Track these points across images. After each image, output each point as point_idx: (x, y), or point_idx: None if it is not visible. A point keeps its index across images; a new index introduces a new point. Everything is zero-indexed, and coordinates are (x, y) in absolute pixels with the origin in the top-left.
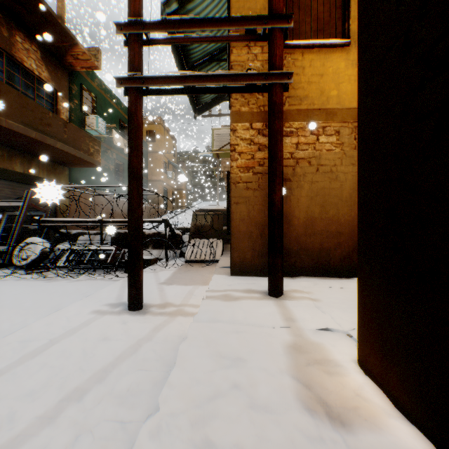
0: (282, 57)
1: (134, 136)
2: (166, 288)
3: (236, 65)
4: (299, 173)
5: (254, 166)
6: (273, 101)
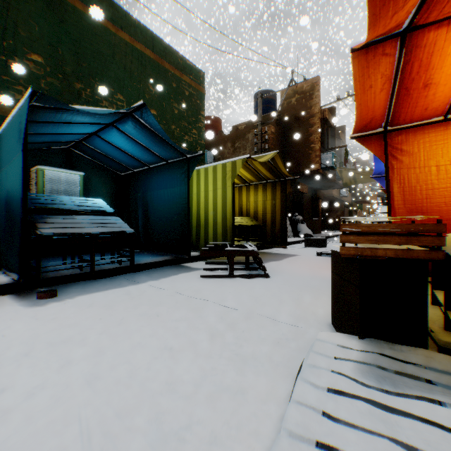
0: None
1: None
2: None
3: None
4: None
5: None
6: None
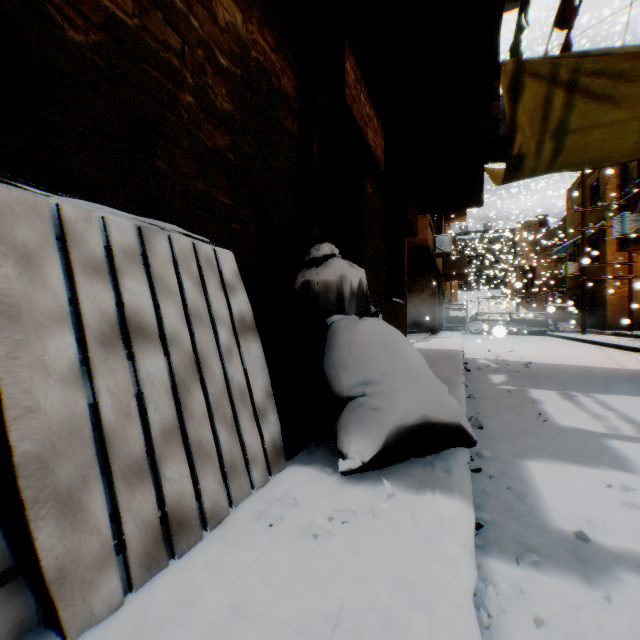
0: (630, 270)
1: (583, 291)
2: (579, 334)
3: (607, 261)
4: (633, 296)
5: (614, 294)
6: (627, 282)
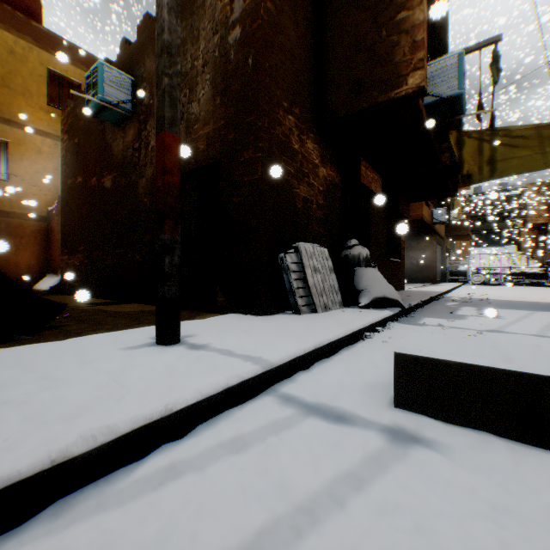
0: None
1: None
2: None
3: None
4: None
5: None
6: None
